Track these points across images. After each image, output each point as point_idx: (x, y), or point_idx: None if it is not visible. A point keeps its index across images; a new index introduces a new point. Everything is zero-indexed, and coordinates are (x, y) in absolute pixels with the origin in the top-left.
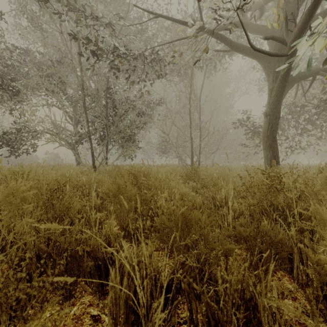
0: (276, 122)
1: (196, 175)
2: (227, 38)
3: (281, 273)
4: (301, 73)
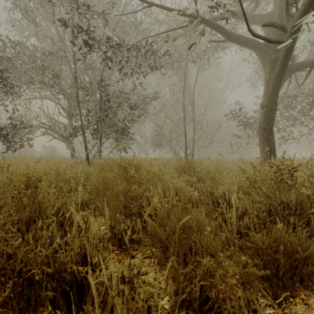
0: (272, 114)
1: (191, 168)
2: (222, 27)
3: (304, 292)
4: (299, 63)
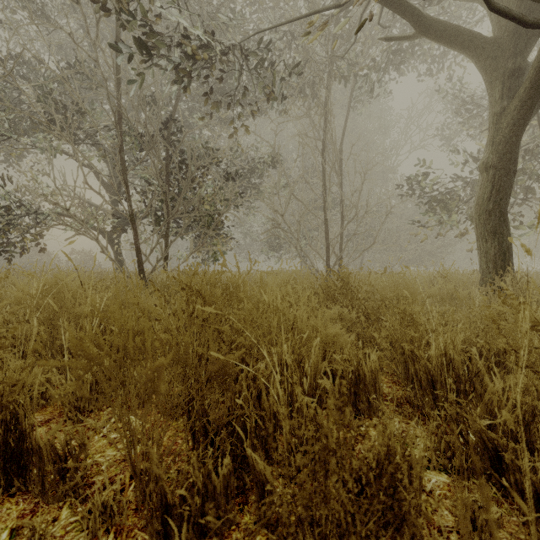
0: (507, 182)
1: (347, 292)
2: (407, 6)
3: None
4: None
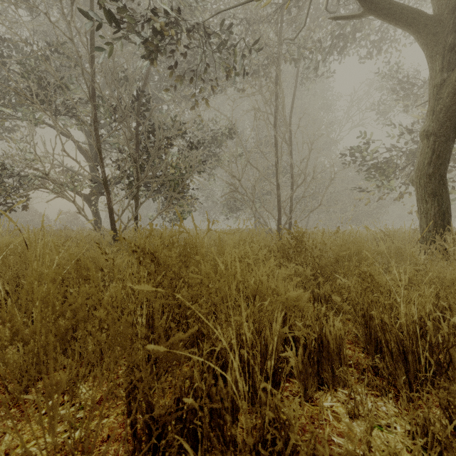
0: (446, 148)
1: (301, 250)
2: None
3: None
4: None
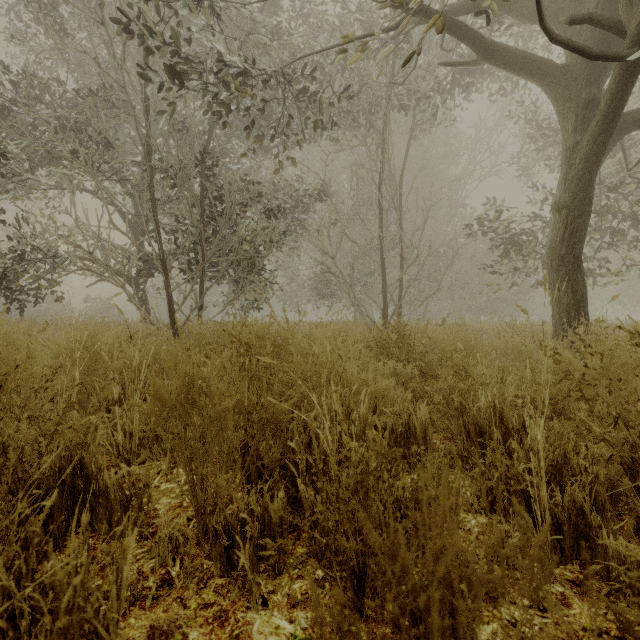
0: (581, 224)
1: (403, 345)
2: (470, 30)
3: None
4: None
